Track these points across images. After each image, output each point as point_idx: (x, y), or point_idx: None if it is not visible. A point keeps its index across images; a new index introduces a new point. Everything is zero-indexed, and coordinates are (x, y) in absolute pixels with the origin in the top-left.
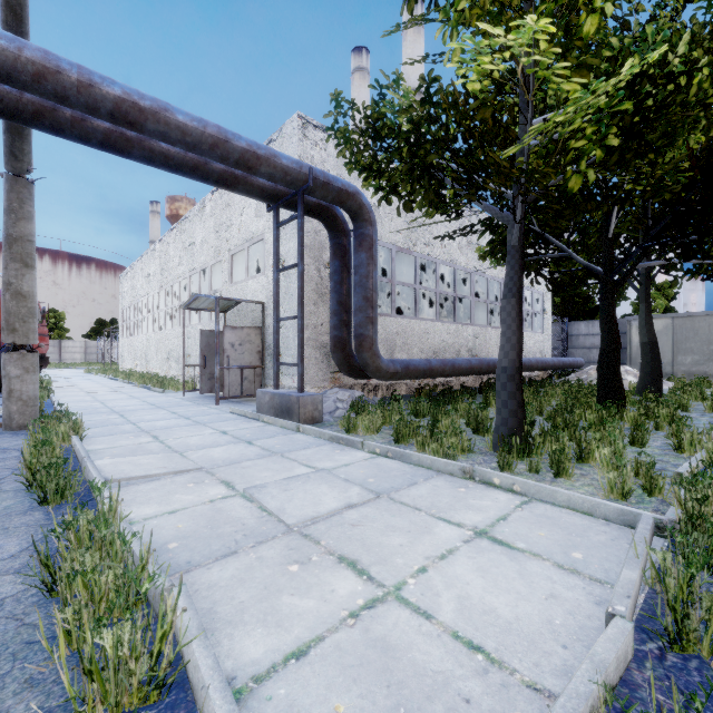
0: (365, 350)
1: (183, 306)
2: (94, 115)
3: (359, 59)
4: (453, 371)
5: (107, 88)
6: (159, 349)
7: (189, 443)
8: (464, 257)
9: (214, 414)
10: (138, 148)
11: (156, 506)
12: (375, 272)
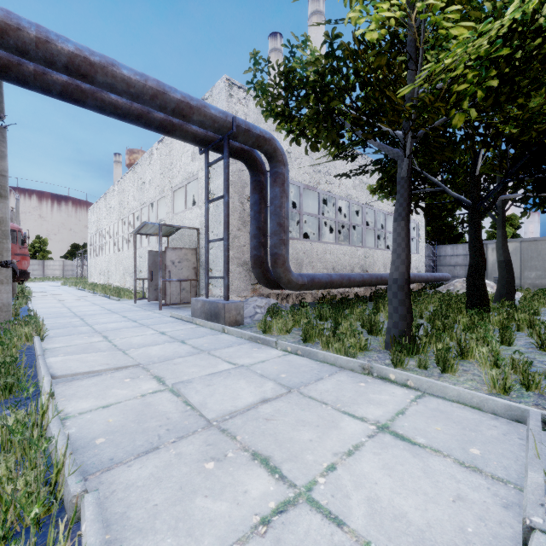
0: (279, 266)
1: (134, 232)
2: (51, 68)
3: (274, 42)
4: (349, 283)
5: (62, 44)
6: (118, 266)
7: (133, 342)
8: (357, 194)
9: (157, 318)
10: (91, 99)
11: (93, 400)
12: (287, 203)
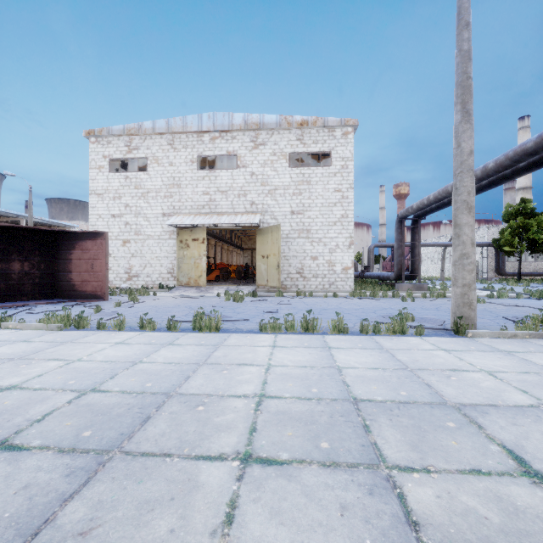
0: (501, 270)
1: None
2: None
3: (522, 123)
4: (531, 275)
5: None
6: (435, 269)
7: None
8: None
9: None
10: None
11: None
12: (504, 256)
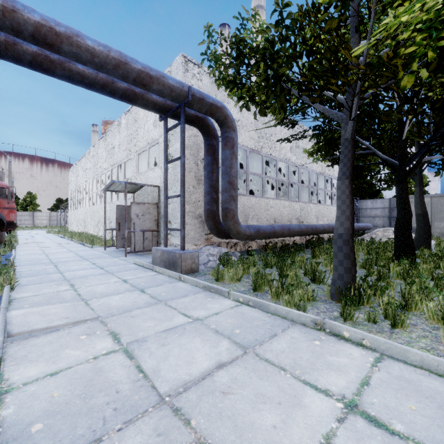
0: (229, 219)
1: (104, 189)
2: (19, 36)
3: (223, 32)
4: (289, 233)
5: (28, 14)
6: (93, 217)
7: (96, 291)
8: (294, 157)
9: (122, 265)
10: (60, 68)
11: (43, 365)
12: (236, 164)
